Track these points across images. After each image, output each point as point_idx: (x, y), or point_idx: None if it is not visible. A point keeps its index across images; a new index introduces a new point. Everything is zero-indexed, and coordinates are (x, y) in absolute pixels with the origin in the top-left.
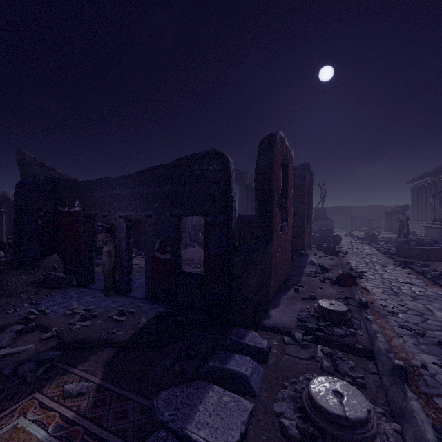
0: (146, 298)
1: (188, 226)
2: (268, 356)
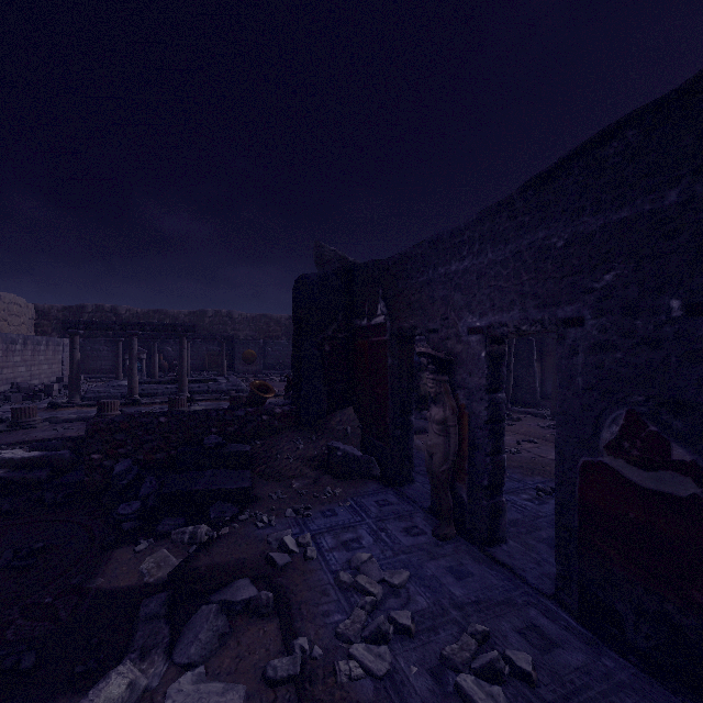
0: (557, 595)
1: None
2: None
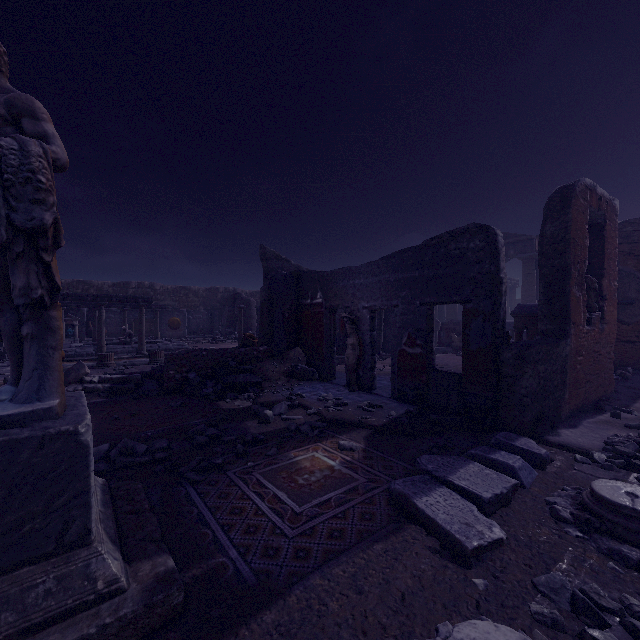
0: (392, 396)
1: (436, 323)
2: (546, 464)
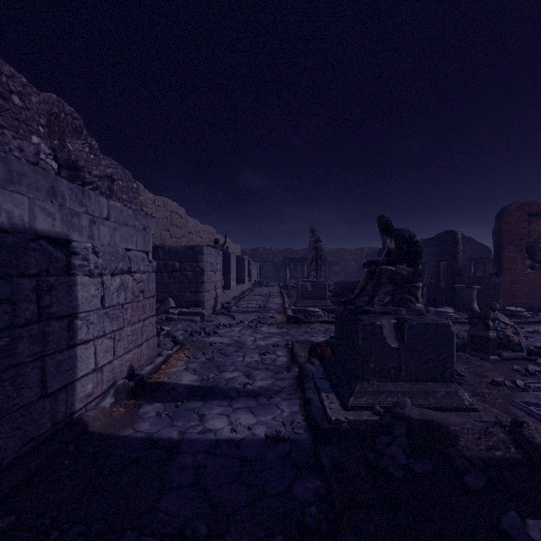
0: (426, 301)
1: None
2: None
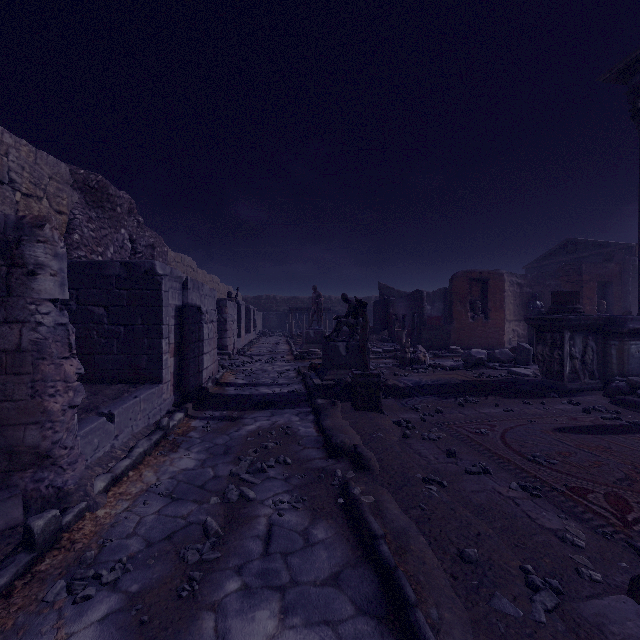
0: None
1: None
2: None
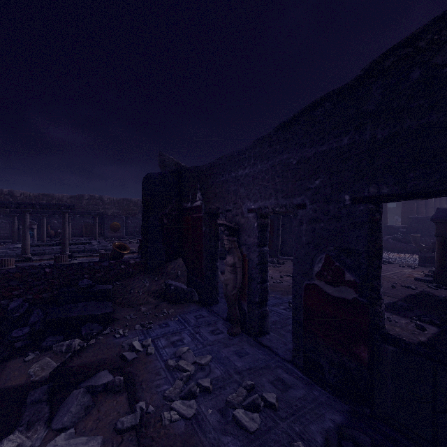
0: (293, 360)
1: None
2: None
